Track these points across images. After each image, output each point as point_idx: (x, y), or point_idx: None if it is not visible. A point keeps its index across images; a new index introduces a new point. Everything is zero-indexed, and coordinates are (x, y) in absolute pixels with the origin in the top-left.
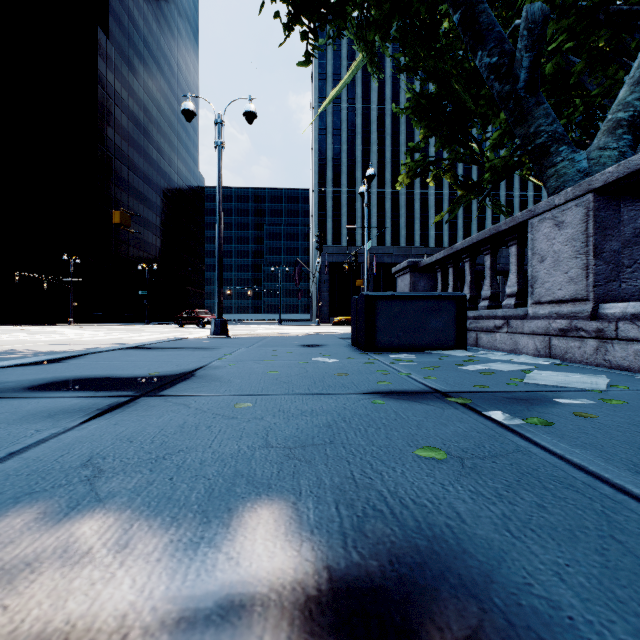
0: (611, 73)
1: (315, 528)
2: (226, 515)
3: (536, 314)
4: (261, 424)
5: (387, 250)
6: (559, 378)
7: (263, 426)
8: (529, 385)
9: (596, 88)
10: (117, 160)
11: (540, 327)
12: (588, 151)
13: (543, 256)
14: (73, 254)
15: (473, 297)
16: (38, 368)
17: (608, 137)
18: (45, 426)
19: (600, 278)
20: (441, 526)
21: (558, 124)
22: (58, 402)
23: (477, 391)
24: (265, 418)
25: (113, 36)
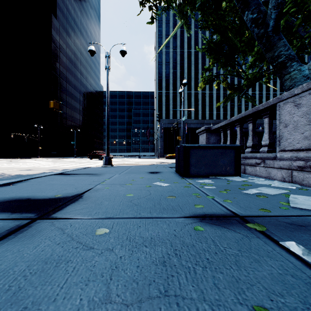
0: None
1: None
2: None
3: (282, 157)
4: (109, 258)
5: (192, 121)
6: None
7: (110, 262)
8: (295, 209)
9: (306, 34)
10: (61, 78)
11: (285, 164)
12: (308, 65)
13: (286, 124)
14: (40, 124)
15: (241, 146)
16: None
17: None
18: None
19: None
20: None
21: (291, 50)
22: None
23: (264, 215)
24: (114, 249)
25: (59, 18)
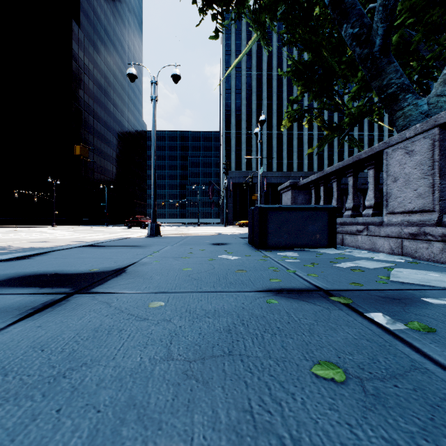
0: (442, 41)
1: None
2: None
3: (390, 221)
4: (167, 327)
5: (274, 174)
6: (419, 276)
7: (169, 330)
8: (395, 283)
9: (429, 54)
10: (86, 112)
11: (394, 232)
12: (428, 98)
13: (396, 177)
14: (55, 177)
15: (339, 208)
16: (8, 264)
17: (444, 87)
18: None
19: (444, 194)
20: None
21: (405, 78)
22: (3, 299)
23: (354, 289)
24: (172, 320)
25: (83, 26)
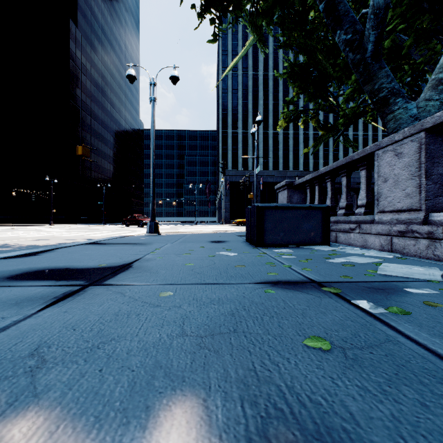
0: (432, 46)
1: (223, 432)
2: (143, 414)
3: (381, 220)
4: (179, 312)
5: (270, 173)
6: (404, 270)
7: (180, 314)
8: (382, 276)
9: (420, 58)
10: (83, 111)
11: (384, 229)
12: (417, 102)
13: (386, 178)
14: (53, 176)
15: (333, 207)
16: (19, 260)
17: (432, 91)
18: (10, 313)
19: (430, 194)
20: (338, 430)
21: (395, 82)
22: (26, 290)
23: (344, 281)
24: (182, 306)
25: (80, 25)
